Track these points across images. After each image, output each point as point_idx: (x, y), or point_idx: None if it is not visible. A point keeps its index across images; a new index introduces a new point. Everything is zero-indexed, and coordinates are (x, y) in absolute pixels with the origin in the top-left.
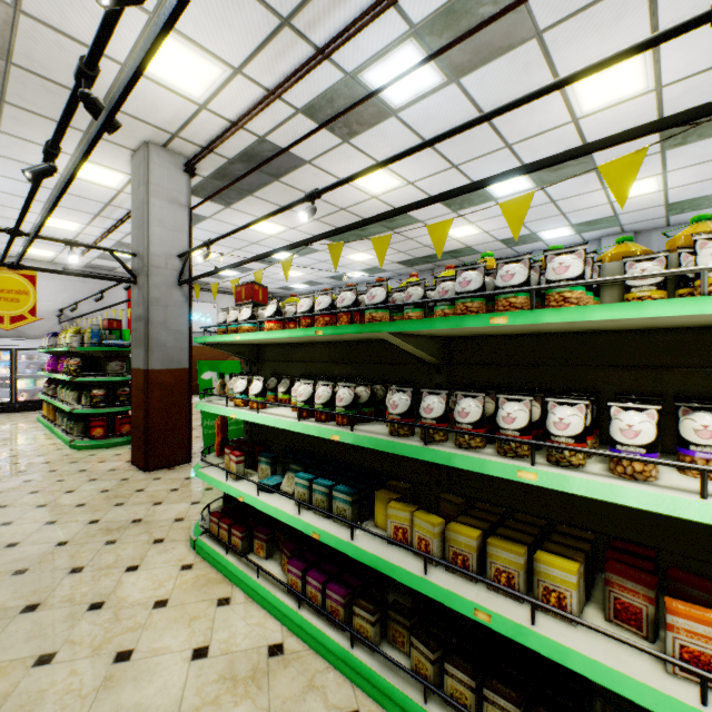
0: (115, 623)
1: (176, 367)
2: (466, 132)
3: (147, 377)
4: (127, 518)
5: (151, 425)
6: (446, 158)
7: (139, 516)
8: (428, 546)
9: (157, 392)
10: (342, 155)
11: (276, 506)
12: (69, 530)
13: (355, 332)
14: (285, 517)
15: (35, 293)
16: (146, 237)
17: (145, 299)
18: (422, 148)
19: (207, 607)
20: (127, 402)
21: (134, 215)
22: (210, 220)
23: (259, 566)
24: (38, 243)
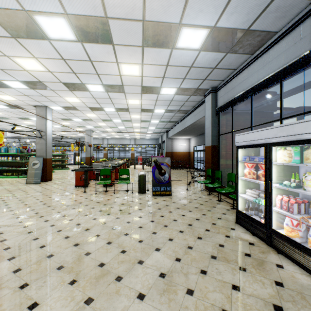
0: None
1: None
2: None
3: None
4: None
5: None
6: None
7: None
8: None
9: None
10: None
11: None
12: None
13: None
14: None
15: None
16: None
17: None
18: None
19: None
20: None
21: None
22: None
23: None
24: None
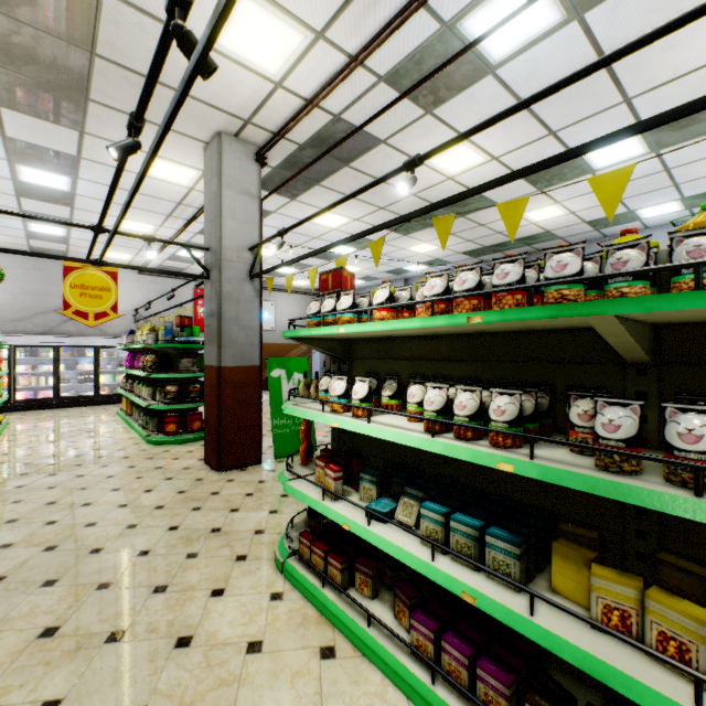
0: (206, 670)
1: (247, 364)
2: (576, 87)
3: (219, 375)
4: (206, 527)
5: (224, 424)
6: (544, 123)
7: (218, 525)
8: (686, 653)
9: (229, 390)
10: (421, 129)
11: (397, 544)
12: (150, 536)
13: (545, 316)
14: (413, 562)
15: (116, 289)
16: (218, 230)
17: (217, 294)
18: (581, 76)
19: (309, 659)
20: (197, 398)
21: (206, 209)
22: (275, 215)
23: (370, 613)
24: (117, 246)
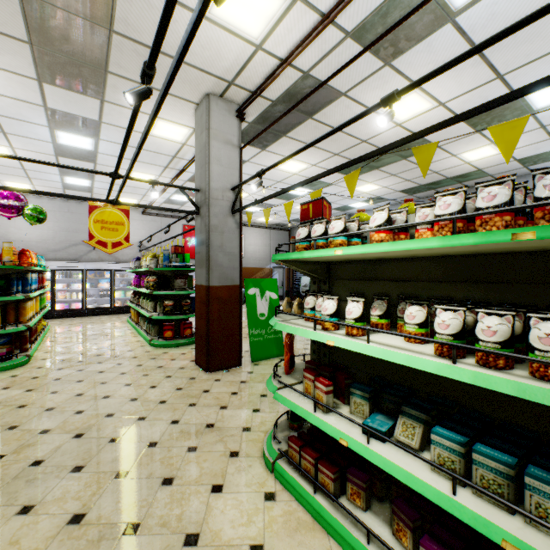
0: None
1: (229, 284)
2: (531, 29)
3: (208, 292)
4: (201, 422)
5: (211, 333)
6: (493, 67)
7: (211, 420)
8: None
9: (215, 305)
10: (378, 81)
11: (406, 469)
12: (156, 428)
13: None
14: (429, 493)
15: (128, 223)
16: (207, 174)
17: (206, 227)
18: None
19: None
20: (188, 311)
21: (197, 158)
22: (247, 164)
23: (371, 531)
24: (127, 193)
